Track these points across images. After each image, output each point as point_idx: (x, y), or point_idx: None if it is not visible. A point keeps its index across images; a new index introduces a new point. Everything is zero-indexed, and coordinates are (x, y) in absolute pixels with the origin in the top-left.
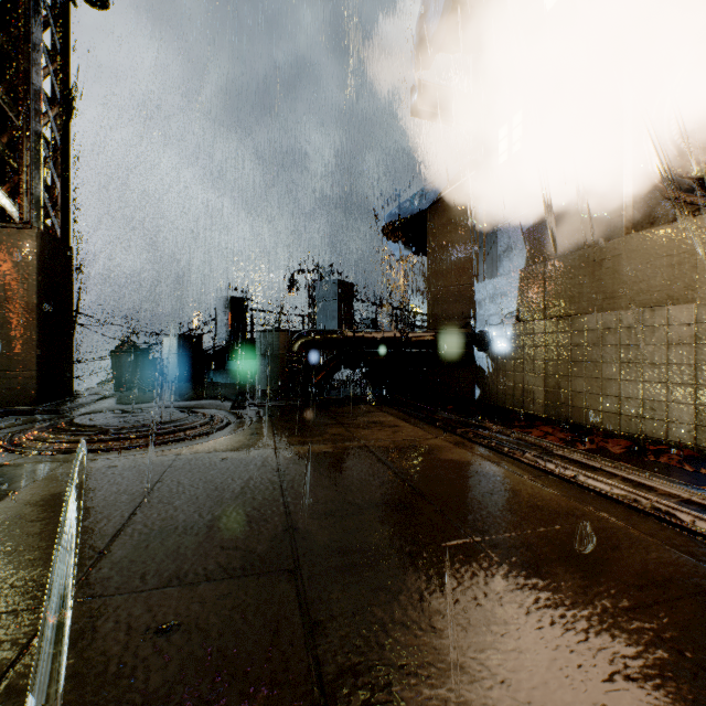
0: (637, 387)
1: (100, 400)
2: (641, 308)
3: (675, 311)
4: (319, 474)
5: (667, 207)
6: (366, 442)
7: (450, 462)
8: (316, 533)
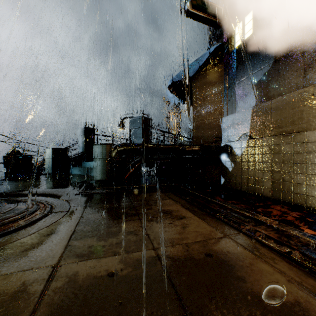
0: None
1: None
2: None
3: None
4: None
5: None
6: (159, 249)
7: (277, 309)
8: None
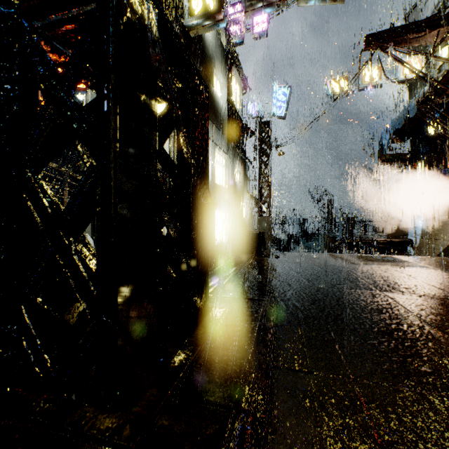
0: None
1: None
2: None
3: None
4: None
5: None
6: None
7: None
8: None
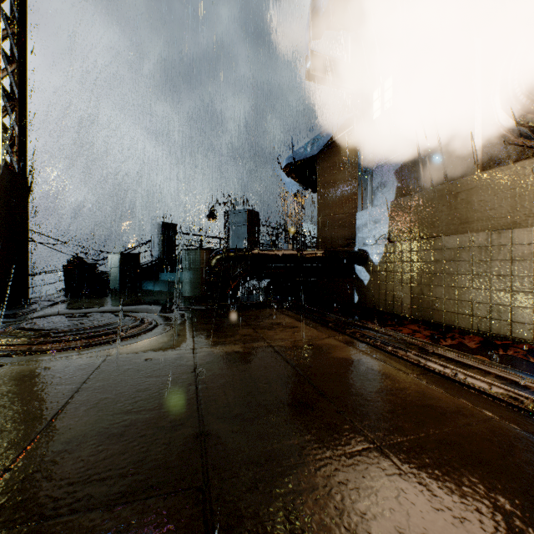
0: (486, 294)
1: (52, 306)
2: (489, 231)
3: (518, 233)
4: (230, 374)
5: (511, 151)
6: (271, 342)
7: (344, 361)
8: (226, 440)
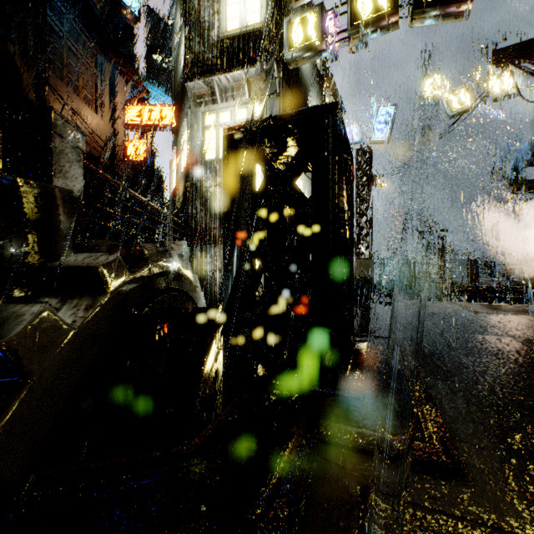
0: None
1: None
2: None
3: None
4: None
5: None
6: None
7: None
8: None
